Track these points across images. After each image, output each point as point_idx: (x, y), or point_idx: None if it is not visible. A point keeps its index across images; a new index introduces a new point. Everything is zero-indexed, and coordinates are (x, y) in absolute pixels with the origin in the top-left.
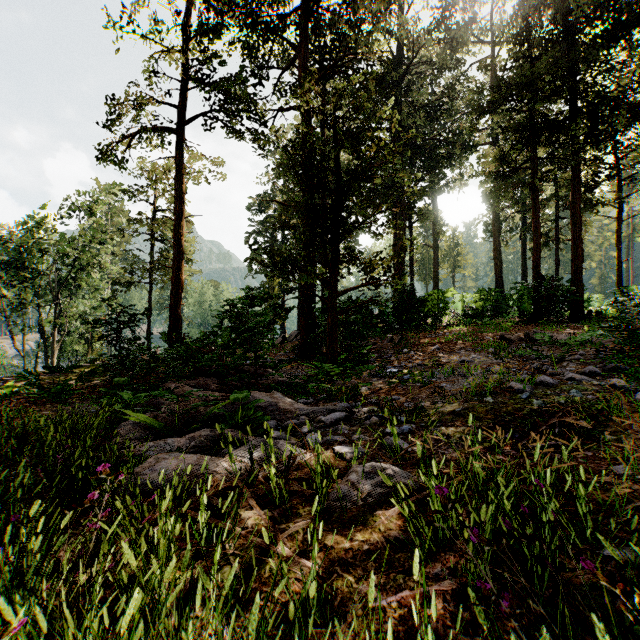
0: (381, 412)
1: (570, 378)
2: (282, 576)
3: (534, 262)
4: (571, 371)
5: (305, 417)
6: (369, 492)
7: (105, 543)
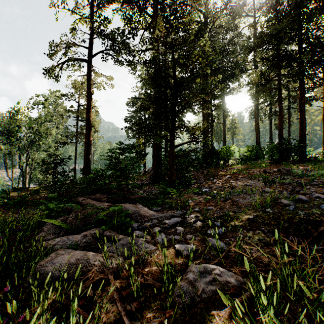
0: (203, 218)
1: (316, 197)
2: None
3: (279, 130)
4: (313, 192)
5: (156, 220)
6: (203, 288)
7: None
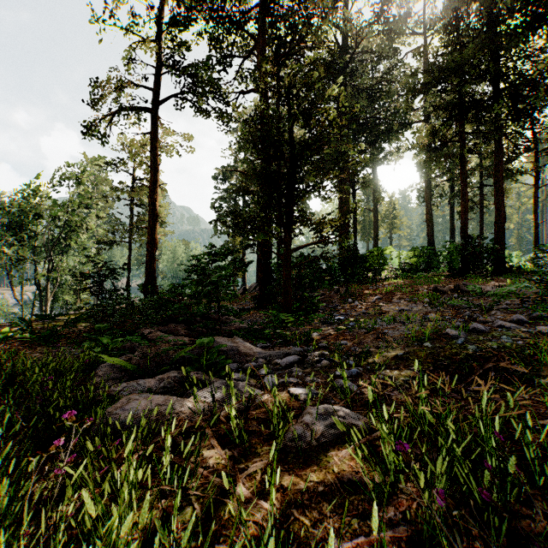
0: (331, 356)
1: (500, 325)
2: (240, 522)
3: (462, 223)
4: (499, 319)
5: (263, 360)
6: (322, 433)
7: (70, 487)
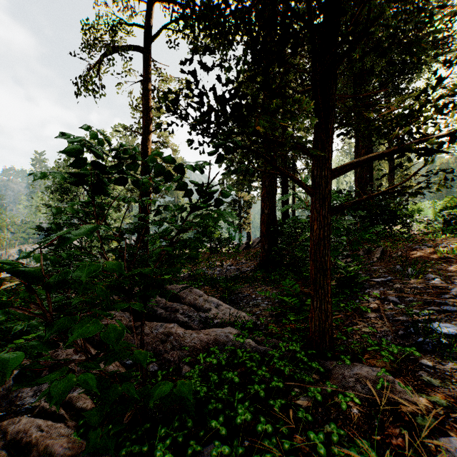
0: None
1: None
2: None
3: None
4: None
5: None
6: None
7: None
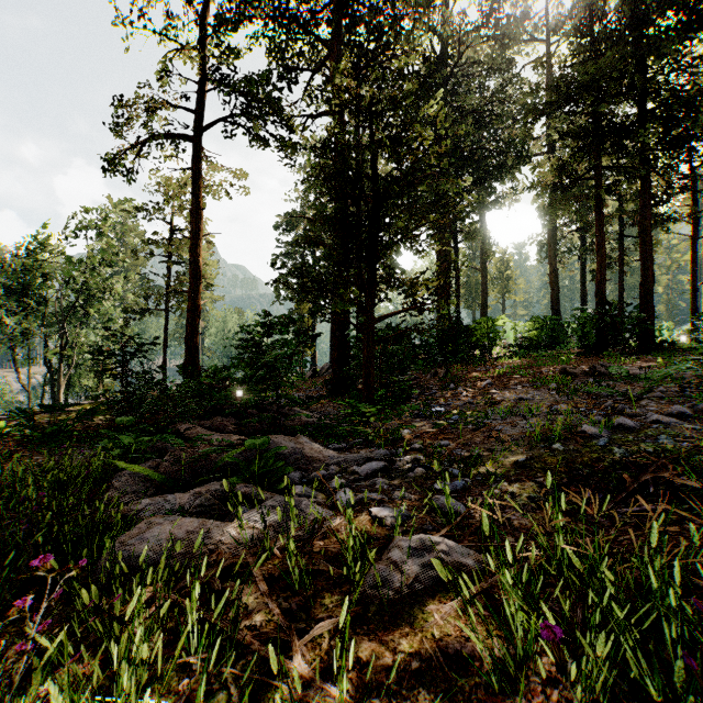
0: (427, 462)
1: (655, 420)
2: None
3: (598, 285)
4: (653, 411)
5: (336, 467)
6: (417, 575)
7: (42, 669)
